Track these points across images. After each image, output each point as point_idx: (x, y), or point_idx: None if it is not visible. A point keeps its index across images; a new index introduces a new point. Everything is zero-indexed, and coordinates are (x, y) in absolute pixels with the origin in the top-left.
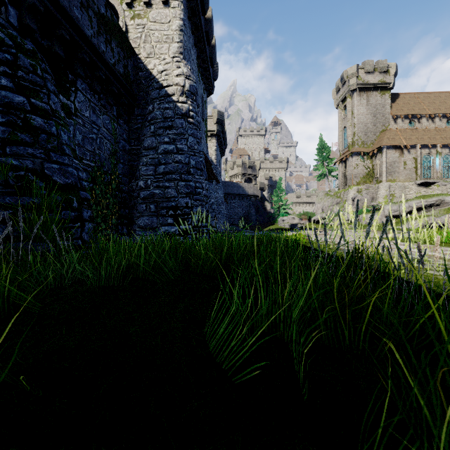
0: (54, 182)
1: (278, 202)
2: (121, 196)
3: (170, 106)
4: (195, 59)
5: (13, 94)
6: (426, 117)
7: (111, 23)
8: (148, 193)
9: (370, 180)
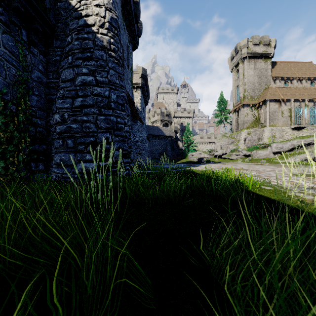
0: None
1: (188, 141)
2: (35, 130)
3: (89, 36)
4: (119, 5)
5: None
6: (296, 79)
7: None
8: (64, 128)
9: (256, 125)
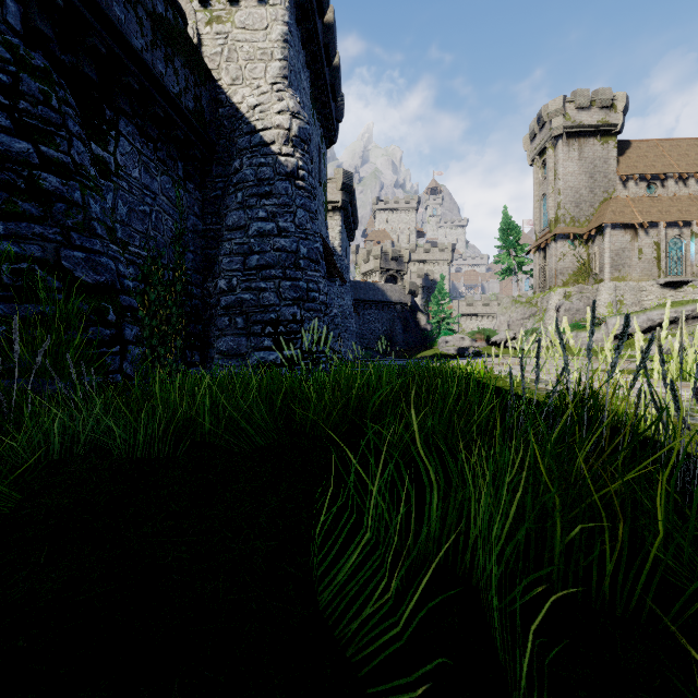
0: (77, 280)
1: (439, 313)
2: (190, 304)
3: (268, 161)
4: (307, 87)
5: (10, 138)
6: (674, 178)
7: (174, 29)
8: (232, 299)
9: (584, 278)
